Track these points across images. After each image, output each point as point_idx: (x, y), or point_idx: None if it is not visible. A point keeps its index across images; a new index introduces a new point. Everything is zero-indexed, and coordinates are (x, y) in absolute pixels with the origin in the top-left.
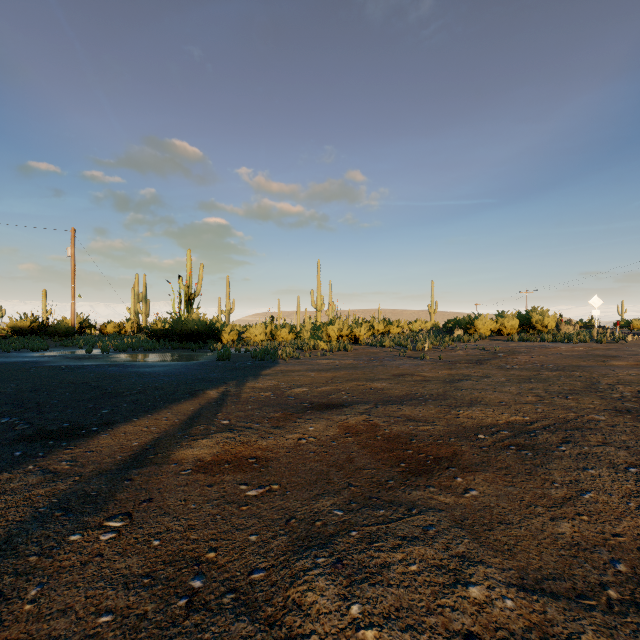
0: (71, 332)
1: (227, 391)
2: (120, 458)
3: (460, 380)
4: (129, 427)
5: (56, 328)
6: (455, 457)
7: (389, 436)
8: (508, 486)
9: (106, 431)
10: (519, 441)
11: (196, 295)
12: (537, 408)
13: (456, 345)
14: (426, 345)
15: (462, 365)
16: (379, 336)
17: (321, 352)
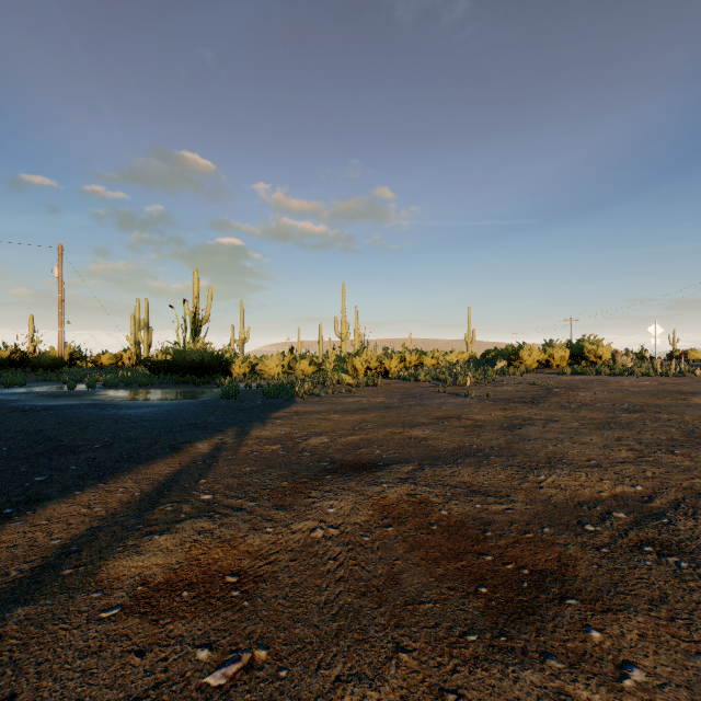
0: (58, 364)
1: (222, 443)
2: (14, 575)
3: (522, 425)
4: (61, 507)
5: (40, 360)
6: (565, 572)
7: (449, 523)
8: (693, 654)
9: (23, 515)
10: (651, 534)
11: (204, 322)
12: (644, 470)
13: (502, 379)
14: (468, 379)
15: (517, 404)
16: (412, 368)
17: (346, 387)
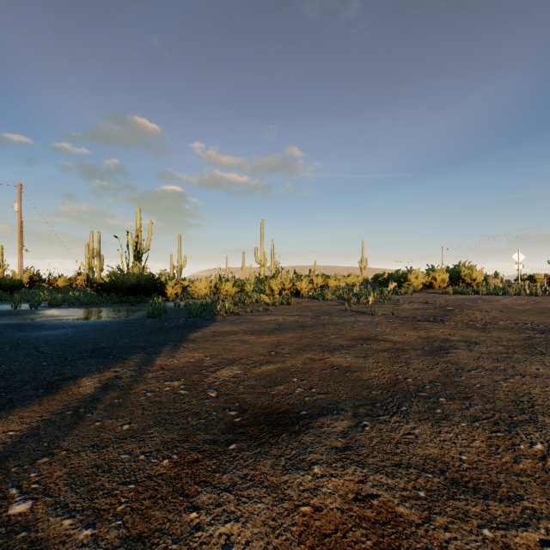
0: (17, 286)
1: (115, 377)
2: None
3: (445, 349)
4: None
5: (1, 282)
6: None
7: None
8: None
9: None
10: None
11: (145, 250)
12: None
13: (397, 298)
14: (370, 298)
15: (425, 323)
16: (319, 289)
17: (264, 306)
